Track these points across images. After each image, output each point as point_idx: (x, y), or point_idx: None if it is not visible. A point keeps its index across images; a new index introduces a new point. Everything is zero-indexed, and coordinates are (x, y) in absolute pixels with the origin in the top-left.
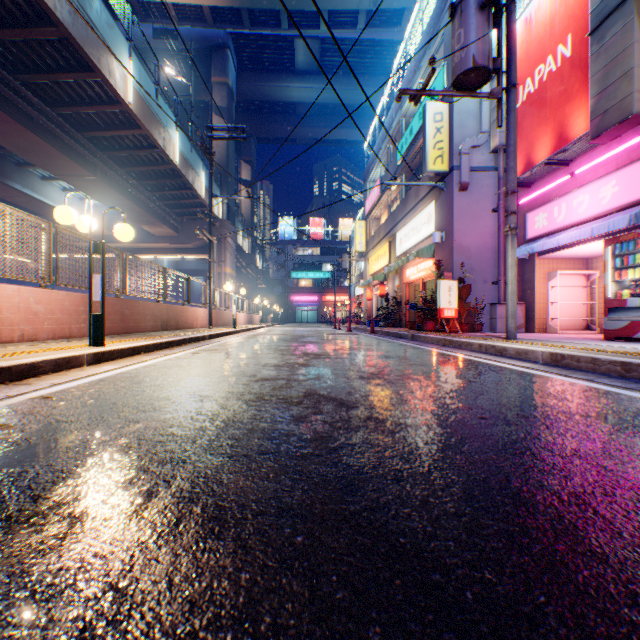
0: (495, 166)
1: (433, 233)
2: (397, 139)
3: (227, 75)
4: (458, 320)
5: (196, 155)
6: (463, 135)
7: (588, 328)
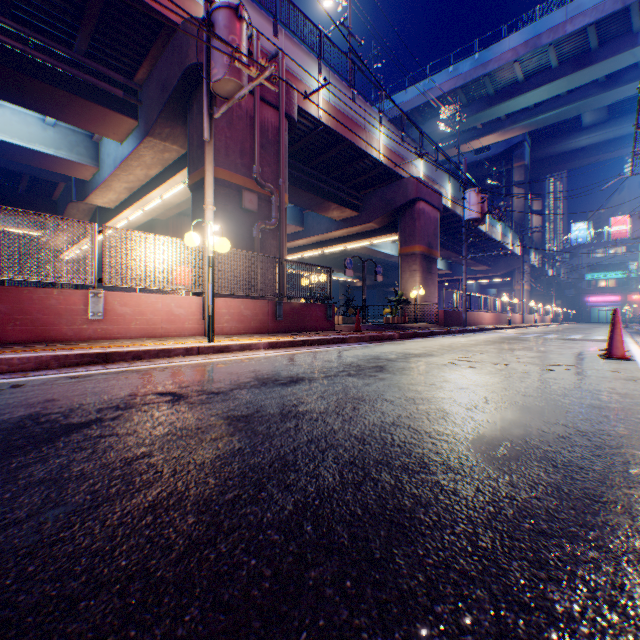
0: None
1: None
2: None
3: (523, 159)
4: None
5: (506, 228)
6: None
7: None
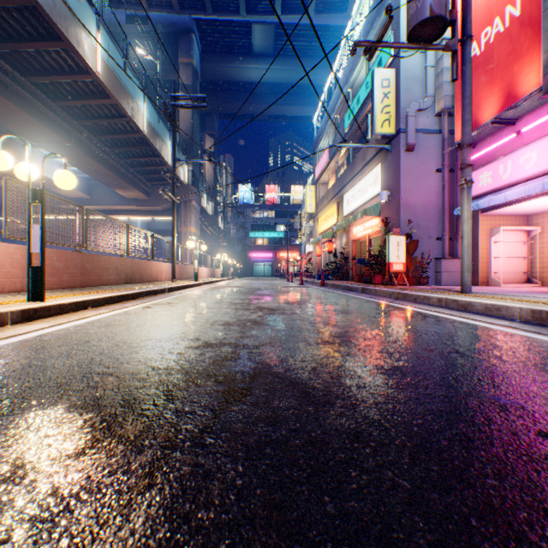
0: (439, 129)
1: (380, 192)
2: (344, 110)
3: (192, 56)
4: (405, 274)
5: (163, 126)
6: (409, 99)
7: (529, 281)
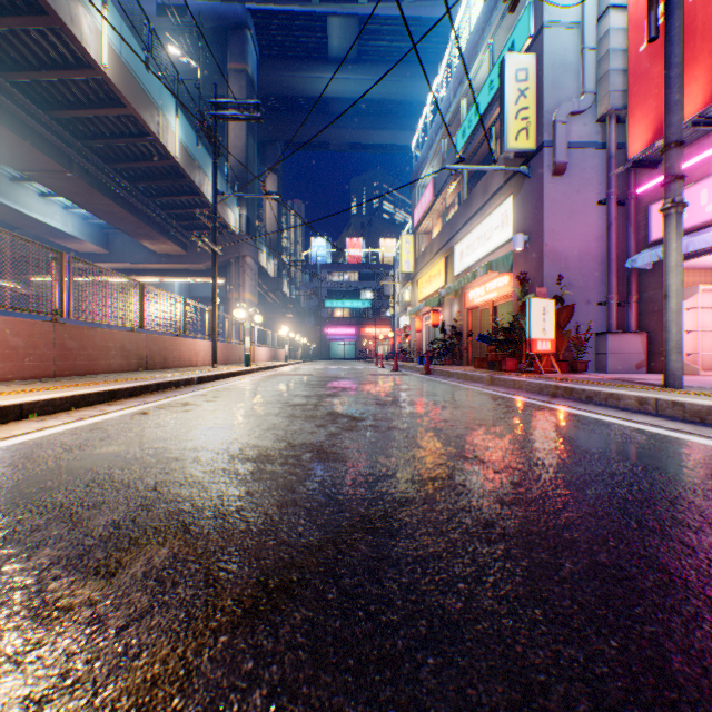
0: (602, 141)
1: (514, 236)
2: (455, 128)
3: (246, 61)
4: None
5: (205, 152)
6: (558, 98)
7: None
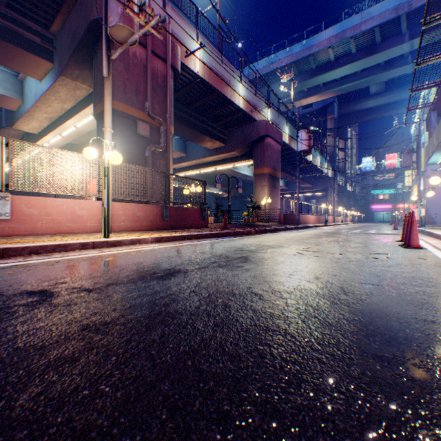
0: None
1: None
2: None
3: (333, 114)
4: (426, 220)
5: (323, 159)
6: None
7: None
